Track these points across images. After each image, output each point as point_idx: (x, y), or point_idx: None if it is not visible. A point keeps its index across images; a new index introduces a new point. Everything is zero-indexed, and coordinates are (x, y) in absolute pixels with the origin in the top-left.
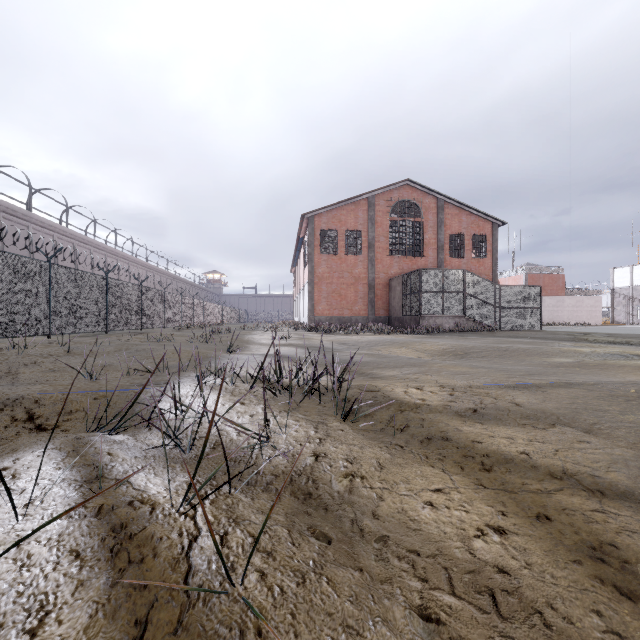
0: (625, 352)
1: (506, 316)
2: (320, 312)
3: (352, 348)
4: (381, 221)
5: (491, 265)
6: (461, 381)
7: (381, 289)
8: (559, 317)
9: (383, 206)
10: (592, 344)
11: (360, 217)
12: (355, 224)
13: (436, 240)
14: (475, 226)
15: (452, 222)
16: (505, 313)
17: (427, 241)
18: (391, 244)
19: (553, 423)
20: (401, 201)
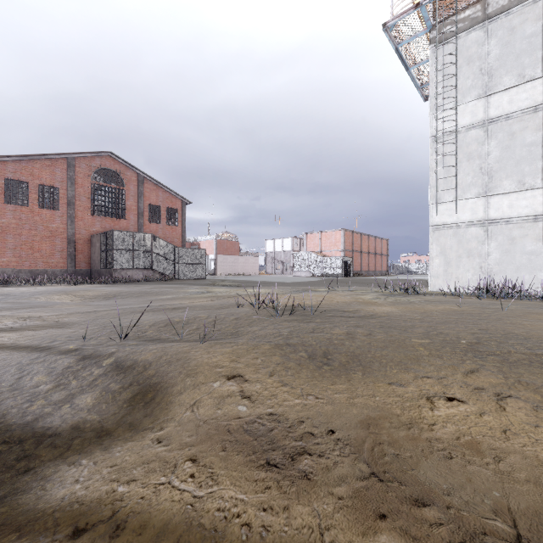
0: (207, 290)
1: (183, 269)
2: (4, 264)
3: (9, 298)
4: (82, 182)
5: (181, 232)
6: (49, 313)
7: (82, 244)
8: (236, 270)
9: (85, 169)
10: (210, 287)
11: (58, 174)
12: (52, 180)
13: (137, 207)
14: (169, 201)
15: (151, 195)
16: (182, 267)
17: (129, 207)
18: (93, 205)
19: (51, 327)
20: (104, 169)
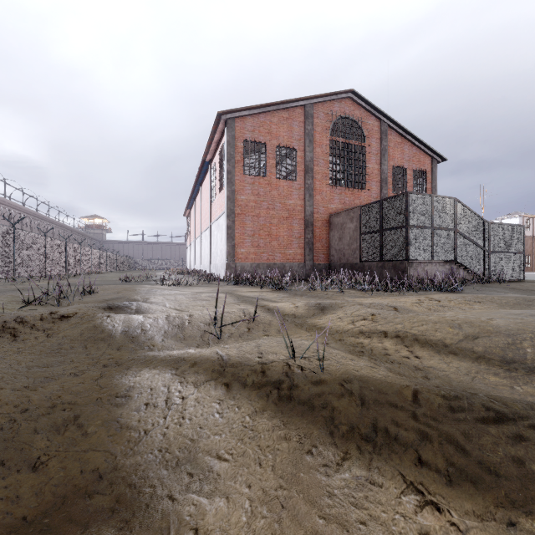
0: None
1: (494, 262)
2: (243, 256)
3: None
4: (320, 139)
5: None
6: None
7: (320, 227)
8: None
9: (322, 120)
10: None
11: (295, 130)
12: (289, 138)
13: (379, 171)
14: (416, 160)
15: (395, 152)
16: (493, 258)
17: (370, 171)
18: (331, 170)
19: None
20: (342, 118)
